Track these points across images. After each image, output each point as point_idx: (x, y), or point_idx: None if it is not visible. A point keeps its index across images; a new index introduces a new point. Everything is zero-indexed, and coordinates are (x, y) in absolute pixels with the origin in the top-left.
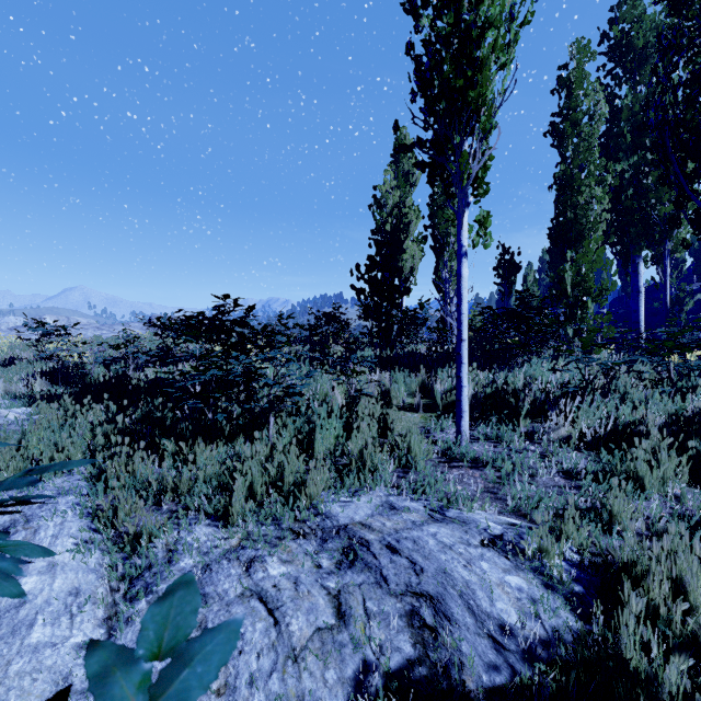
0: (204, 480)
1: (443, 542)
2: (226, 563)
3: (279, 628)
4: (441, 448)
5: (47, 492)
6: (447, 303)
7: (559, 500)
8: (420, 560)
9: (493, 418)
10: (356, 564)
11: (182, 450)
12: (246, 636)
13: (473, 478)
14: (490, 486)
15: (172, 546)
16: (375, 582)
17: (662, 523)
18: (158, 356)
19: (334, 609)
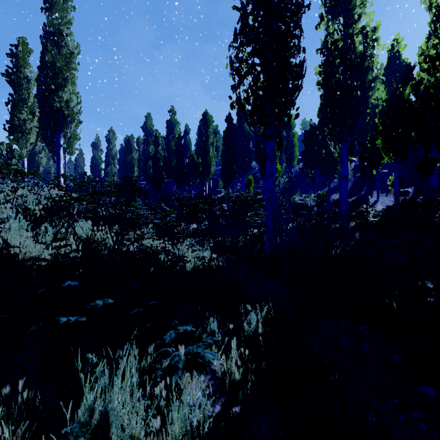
0: None
1: None
2: None
3: None
4: None
5: None
6: None
7: None
8: None
9: None
10: None
11: None
12: None
13: None
14: None
15: None
16: None
17: None
18: None
19: None
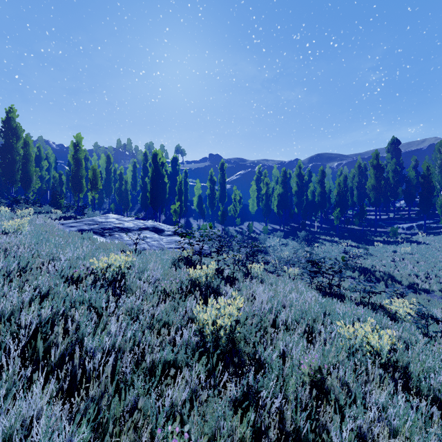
0: None
1: None
2: None
3: None
4: None
5: None
6: None
7: None
8: None
9: None
10: None
11: None
12: None
13: None
14: None
15: None
16: None
17: None
18: None
19: None
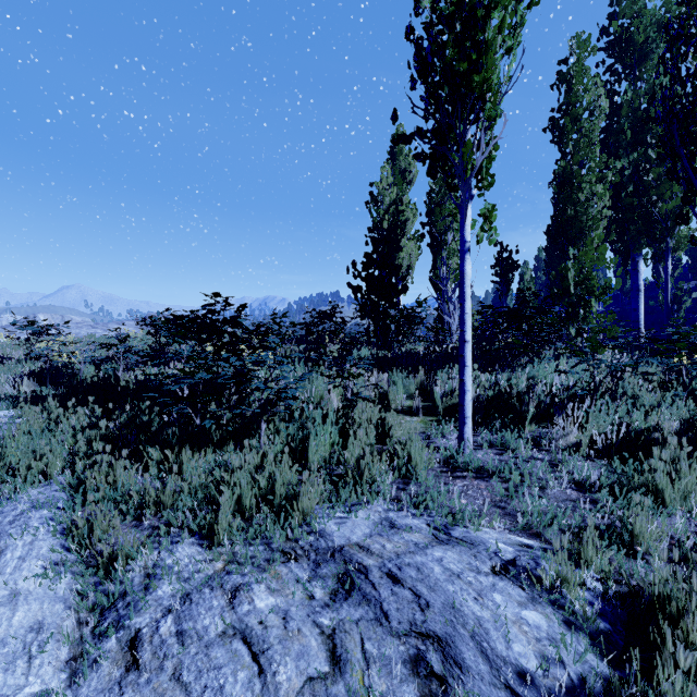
0: (189, 492)
1: (449, 569)
2: (208, 592)
3: (265, 678)
4: (443, 456)
5: (20, 505)
6: (445, 302)
7: (574, 517)
8: (425, 592)
9: (496, 423)
10: (353, 596)
11: (168, 458)
12: (226, 690)
13: (479, 490)
14: (497, 500)
15: (150, 570)
16: (374, 618)
17: (688, 544)
18: (150, 356)
19: (328, 653)
